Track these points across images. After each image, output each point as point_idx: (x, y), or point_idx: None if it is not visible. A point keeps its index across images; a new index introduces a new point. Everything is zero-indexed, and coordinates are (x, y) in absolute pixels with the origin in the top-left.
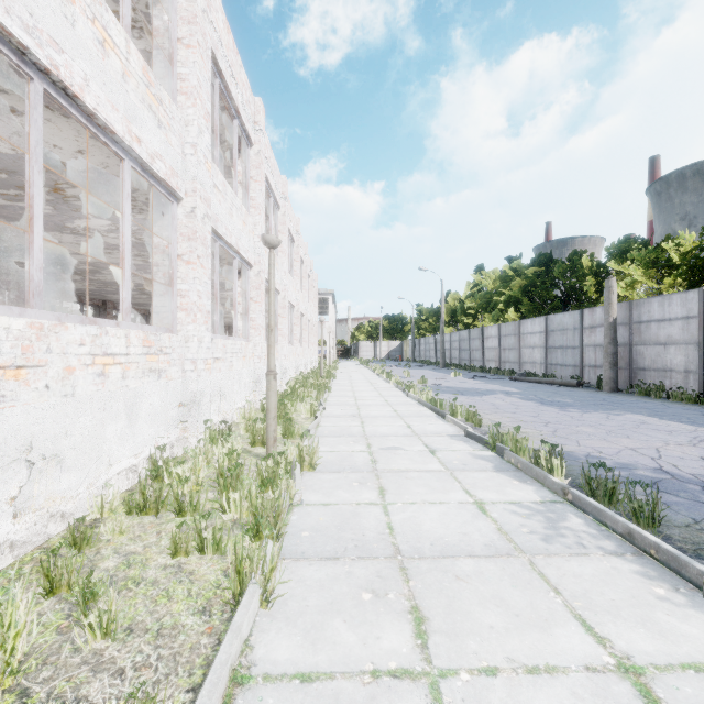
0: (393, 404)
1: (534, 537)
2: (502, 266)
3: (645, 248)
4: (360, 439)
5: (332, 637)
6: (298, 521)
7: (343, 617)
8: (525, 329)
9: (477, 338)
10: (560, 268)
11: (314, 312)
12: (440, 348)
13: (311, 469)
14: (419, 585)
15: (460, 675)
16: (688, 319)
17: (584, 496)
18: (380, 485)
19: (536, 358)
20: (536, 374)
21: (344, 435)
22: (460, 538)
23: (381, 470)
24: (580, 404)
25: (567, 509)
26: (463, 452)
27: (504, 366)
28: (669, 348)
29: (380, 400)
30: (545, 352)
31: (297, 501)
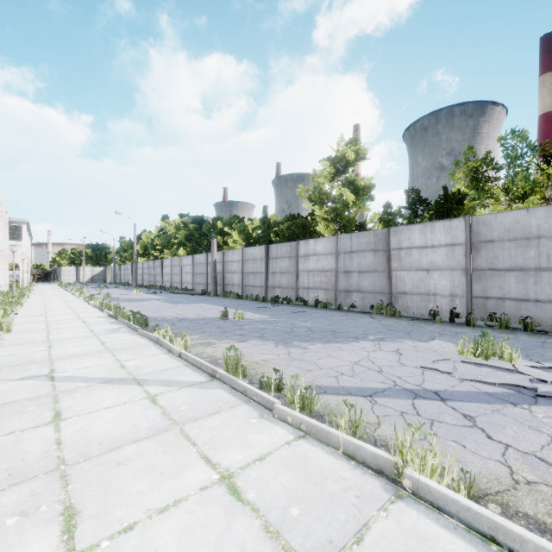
0: (75, 308)
1: (104, 333)
2: (177, 220)
3: (240, 223)
4: (42, 322)
5: (20, 351)
6: (3, 342)
7: (24, 349)
8: (184, 262)
9: (159, 266)
10: (207, 227)
11: (3, 240)
12: (133, 273)
13: (8, 332)
14: (54, 343)
15: (58, 349)
16: (239, 261)
17: (131, 323)
18: (48, 332)
19: (189, 279)
20: (188, 289)
21: (32, 322)
22: (76, 336)
23: (51, 329)
24: (188, 302)
25: (125, 328)
26: (101, 321)
27: (173, 285)
28: (234, 274)
29: (65, 308)
30: (192, 276)
31: (1, 338)
